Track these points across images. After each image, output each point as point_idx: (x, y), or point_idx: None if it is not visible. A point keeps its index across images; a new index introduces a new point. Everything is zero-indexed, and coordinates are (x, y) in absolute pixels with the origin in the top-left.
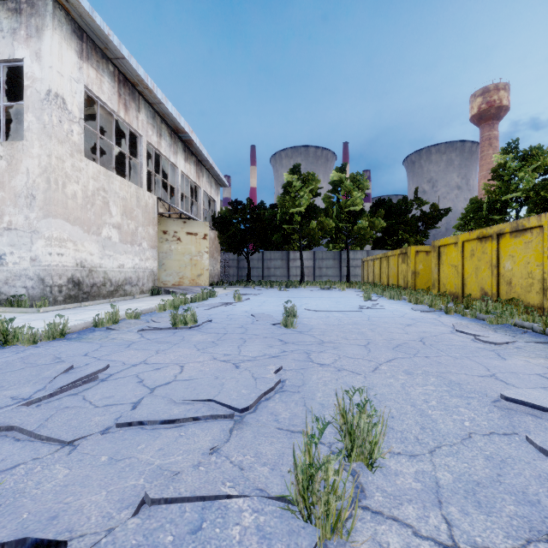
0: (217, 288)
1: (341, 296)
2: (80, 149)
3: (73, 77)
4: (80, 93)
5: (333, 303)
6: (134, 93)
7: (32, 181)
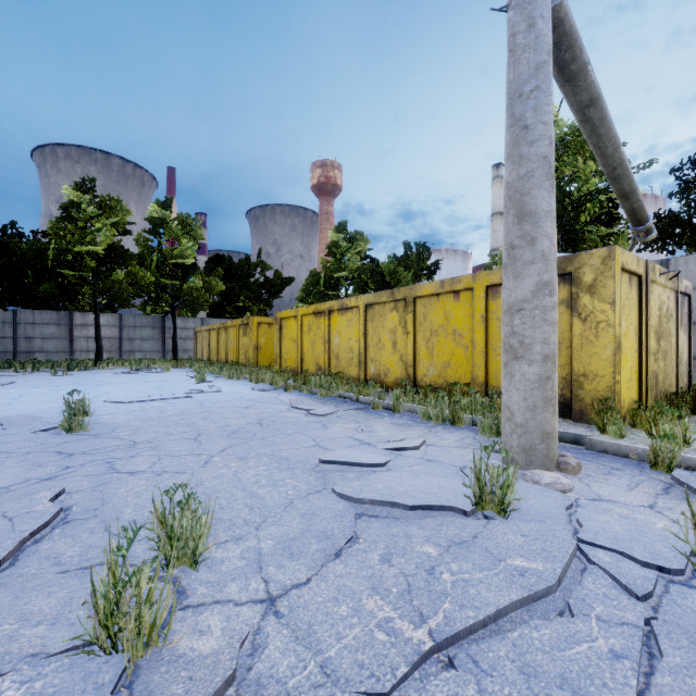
0: None
1: (164, 379)
2: None
3: None
4: None
5: (152, 389)
6: None
7: None
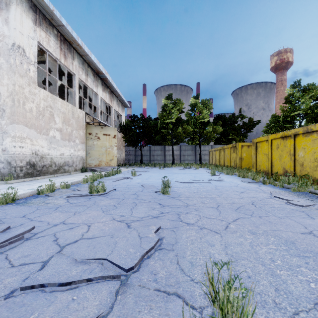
0: (122, 167)
1: (197, 172)
2: (34, 81)
3: (30, 36)
4: (34, 46)
5: (192, 177)
6: (70, 48)
7: (3, 101)
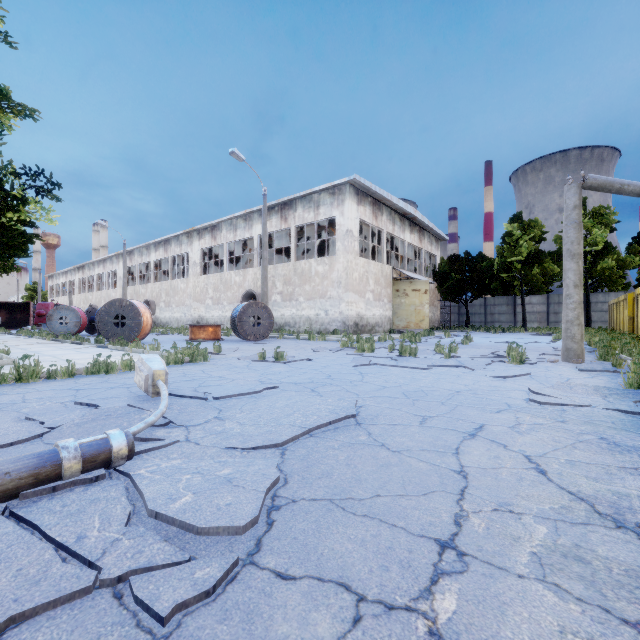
0: (437, 331)
1: (541, 338)
2: (357, 253)
3: (355, 217)
4: (357, 224)
5: (519, 340)
6: (380, 206)
7: (340, 275)
